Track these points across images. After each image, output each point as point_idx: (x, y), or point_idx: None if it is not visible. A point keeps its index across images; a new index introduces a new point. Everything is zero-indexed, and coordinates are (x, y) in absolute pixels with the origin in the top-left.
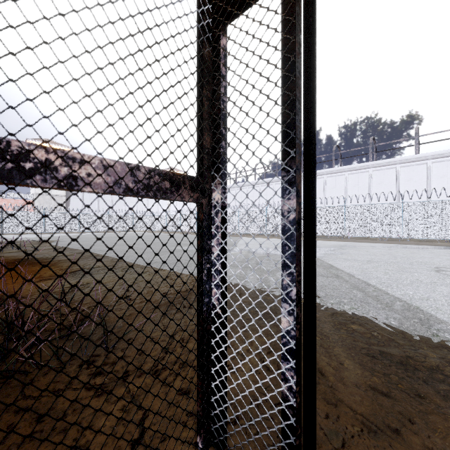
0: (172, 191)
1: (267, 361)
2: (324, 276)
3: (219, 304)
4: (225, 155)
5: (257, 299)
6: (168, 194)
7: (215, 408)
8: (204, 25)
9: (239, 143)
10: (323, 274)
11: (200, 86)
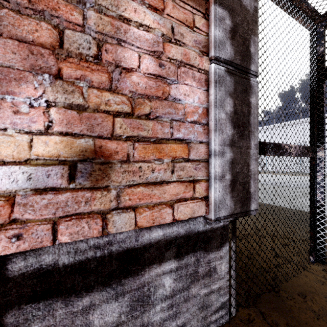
0: (307, 153)
1: None
2: None
3: (323, 200)
4: (324, 136)
5: None
6: (306, 155)
7: (319, 245)
8: (315, 82)
9: None
10: None
11: (311, 108)
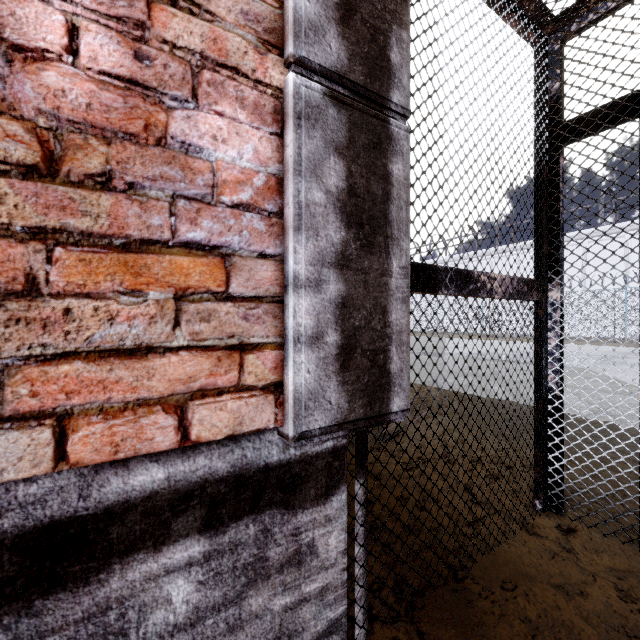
0: (528, 293)
1: (622, 430)
2: (609, 392)
3: (558, 388)
4: (562, 259)
5: (609, 381)
6: (526, 296)
7: (552, 477)
8: (544, 151)
9: (585, 252)
10: (607, 390)
11: (538, 203)
